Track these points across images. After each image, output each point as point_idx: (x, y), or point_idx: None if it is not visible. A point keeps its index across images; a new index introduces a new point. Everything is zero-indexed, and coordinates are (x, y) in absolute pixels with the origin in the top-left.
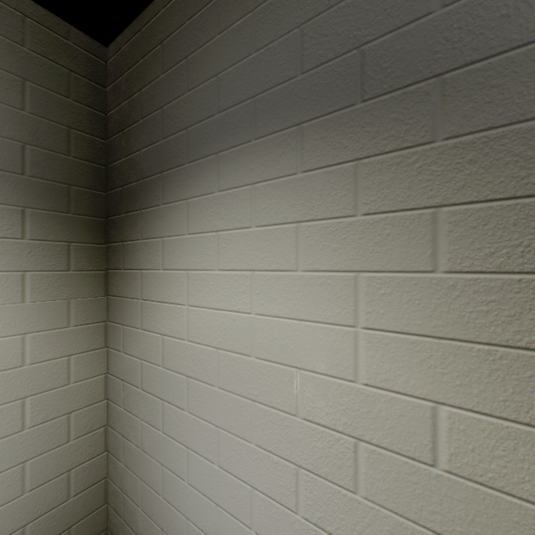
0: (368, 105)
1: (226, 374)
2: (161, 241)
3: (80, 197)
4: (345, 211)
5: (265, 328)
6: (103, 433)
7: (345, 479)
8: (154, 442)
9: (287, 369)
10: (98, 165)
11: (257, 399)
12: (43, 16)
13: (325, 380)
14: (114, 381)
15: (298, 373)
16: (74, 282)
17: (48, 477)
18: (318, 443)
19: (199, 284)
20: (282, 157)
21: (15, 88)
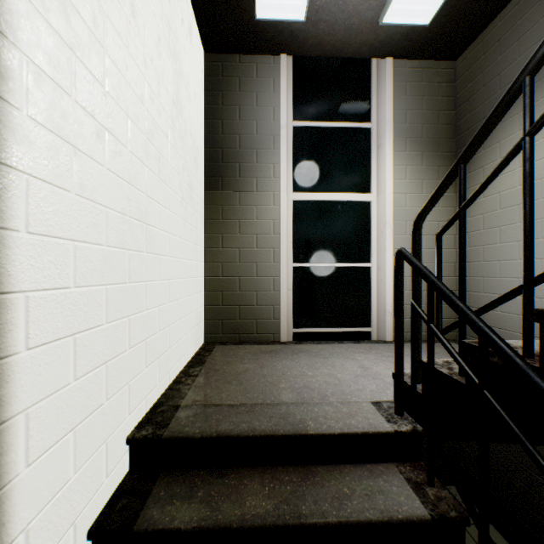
0: None
1: None
2: (498, 144)
3: (443, 144)
4: None
5: None
6: (453, 266)
7: None
8: (492, 252)
9: None
10: (450, 126)
11: None
12: (428, 65)
13: None
14: None
15: None
16: None
17: None
18: None
19: None
20: None
21: (419, 102)
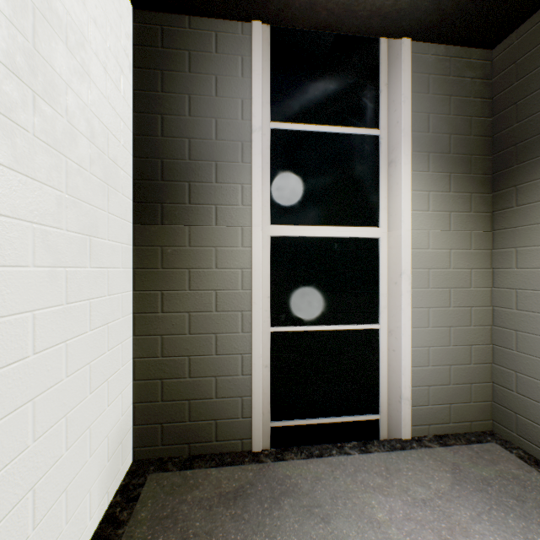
0: None
1: None
2: None
3: (476, 162)
4: None
5: None
6: (488, 330)
7: None
8: None
9: None
10: (485, 138)
11: None
12: (457, 52)
13: None
14: (502, 292)
15: None
16: (473, 220)
17: (460, 343)
18: None
19: None
20: None
21: (446, 103)
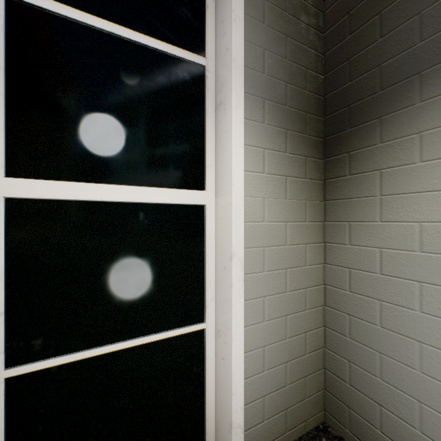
0: None
1: None
2: (417, 136)
3: (310, 122)
4: None
5: None
6: (321, 311)
7: None
8: (403, 321)
9: None
10: (319, 97)
11: None
12: None
13: None
14: (335, 269)
15: None
16: (307, 188)
17: (295, 332)
18: None
19: None
20: None
21: (282, 43)
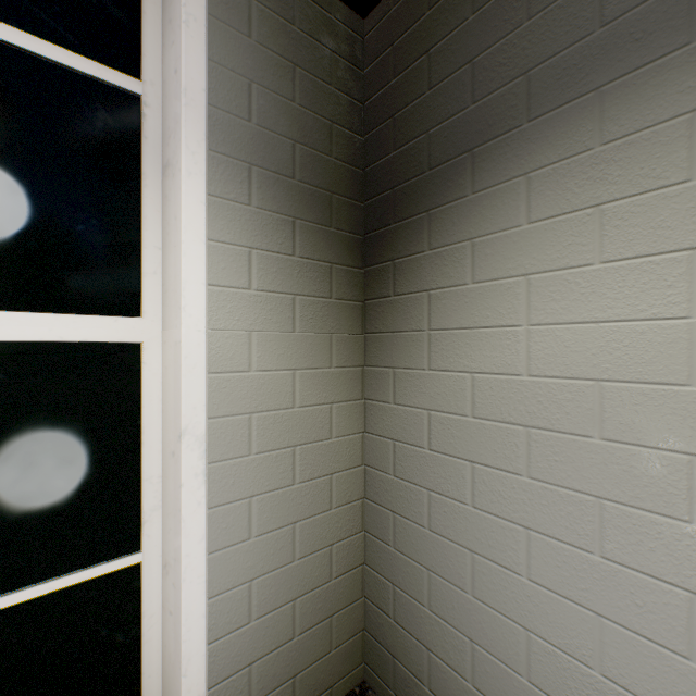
0: None
1: (620, 417)
2: (469, 244)
3: (340, 208)
4: None
5: None
6: (360, 507)
7: None
8: (454, 520)
9: None
10: (355, 169)
11: None
12: None
13: None
14: (377, 442)
15: None
16: (335, 314)
17: (313, 547)
18: None
19: (553, 291)
20: None
21: (287, 76)
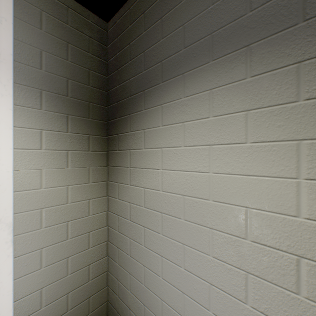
0: (309, 23)
1: (189, 211)
2: (143, 131)
3: (94, 109)
4: (288, 99)
5: (220, 181)
6: (105, 245)
7: (288, 284)
8: (138, 252)
9: (238, 208)
10: (103, 91)
11: (213, 228)
12: (76, 7)
13: (270, 215)
14: (112, 215)
15: (247, 210)
16: (91, 158)
17: (79, 267)
18: (264, 258)
19: (170, 156)
20: (234, 69)
21: (63, 48)
